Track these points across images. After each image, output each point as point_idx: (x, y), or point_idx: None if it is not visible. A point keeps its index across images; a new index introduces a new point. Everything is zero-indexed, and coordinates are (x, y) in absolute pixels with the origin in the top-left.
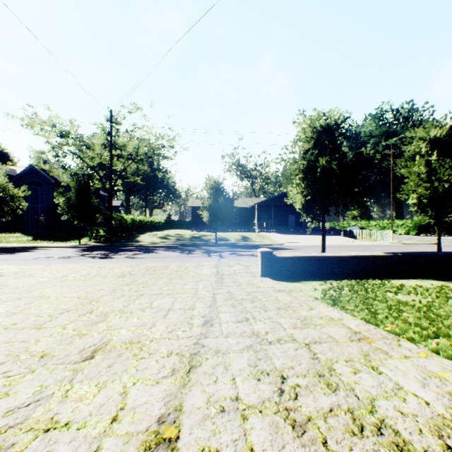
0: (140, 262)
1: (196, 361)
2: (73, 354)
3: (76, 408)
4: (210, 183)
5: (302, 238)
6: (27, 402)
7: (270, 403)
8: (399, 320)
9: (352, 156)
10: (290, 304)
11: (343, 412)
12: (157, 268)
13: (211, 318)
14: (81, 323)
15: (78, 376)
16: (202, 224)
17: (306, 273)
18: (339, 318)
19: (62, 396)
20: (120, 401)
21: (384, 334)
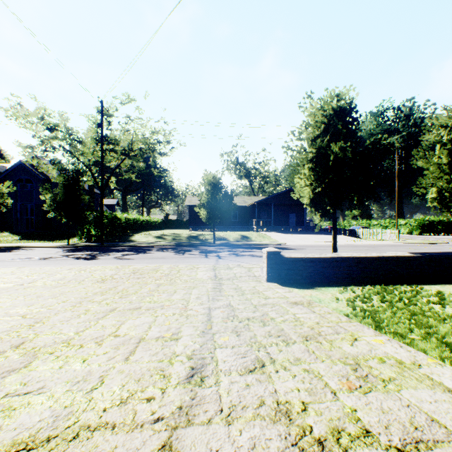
0: (127, 264)
1: None
2: None
3: None
4: (208, 179)
5: (304, 237)
6: None
7: None
8: None
9: (370, 142)
10: (320, 329)
11: None
12: (145, 270)
13: (202, 360)
14: None
15: None
16: (200, 224)
17: (319, 277)
18: (412, 361)
19: None
20: None
21: None
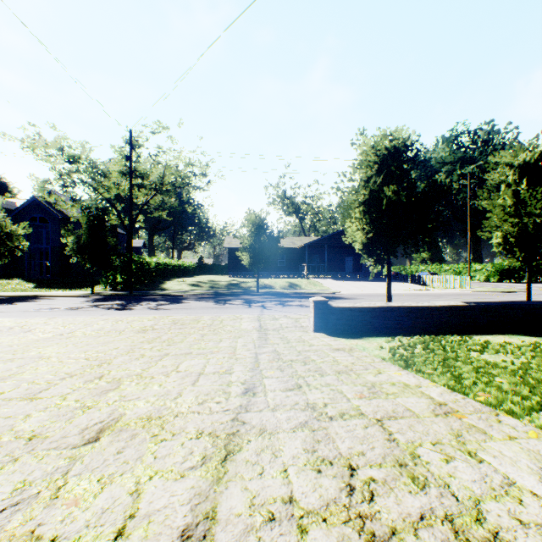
0: (165, 314)
1: (235, 445)
2: (72, 435)
3: (68, 516)
4: (251, 219)
5: (362, 285)
6: (0, 507)
7: (337, 507)
8: (491, 388)
9: (425, 184)
10: (352, 367)
11: (439, 521)
12: (186, 321)
13: (253, 385)
14: (87, 391)
15: (75, 467)
16: (241, 269)
17: (368, 328)
18: (416, 384)
19: (50, 497)
20: (130, 505)
21: (477, 406)
